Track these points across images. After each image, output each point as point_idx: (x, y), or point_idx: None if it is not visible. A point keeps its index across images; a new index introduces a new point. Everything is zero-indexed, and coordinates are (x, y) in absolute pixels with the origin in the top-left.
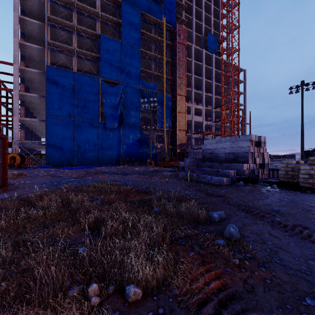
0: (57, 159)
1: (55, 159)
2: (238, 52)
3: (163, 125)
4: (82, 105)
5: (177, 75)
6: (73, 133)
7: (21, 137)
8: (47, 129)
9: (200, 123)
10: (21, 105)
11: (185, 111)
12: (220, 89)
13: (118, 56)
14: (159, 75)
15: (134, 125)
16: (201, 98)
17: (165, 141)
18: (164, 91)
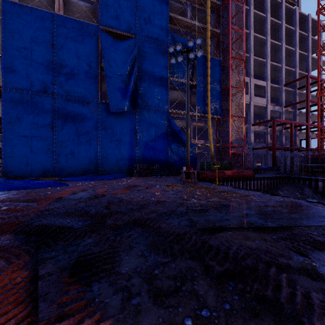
0: (21, 165)
1: (18, 165)
2: None
3: (207, 108)
4: (68, 72)
5: (231, 24)
6: (51, 120)
7: None
8: (4, 112)
9: (261, 109)
10: None
11: (243, 85)
12: (293, 57)
13: None
14: (199, 26)
15: (158, 108)
16: (261, 72)
17: (210, 135)
18: (208, 51)
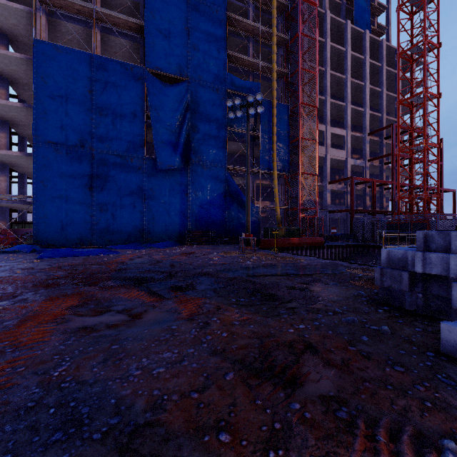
0: (55, 231)
1: (51, 231)
2: (438, 1)
3: (272, 164)
4: (109, 122)
5: (301, 64)
6: (90, 179)
7: (0, 189)
8: (36, 170)
9: (340, 163)
10: (0, 129)
11: (316, 136)
12: (379, 99)
13: (182, 25)
14: (263, 65)
15: (214, 163)
16: (341, 117)
17: (276, 196)
18: (274, 96)
